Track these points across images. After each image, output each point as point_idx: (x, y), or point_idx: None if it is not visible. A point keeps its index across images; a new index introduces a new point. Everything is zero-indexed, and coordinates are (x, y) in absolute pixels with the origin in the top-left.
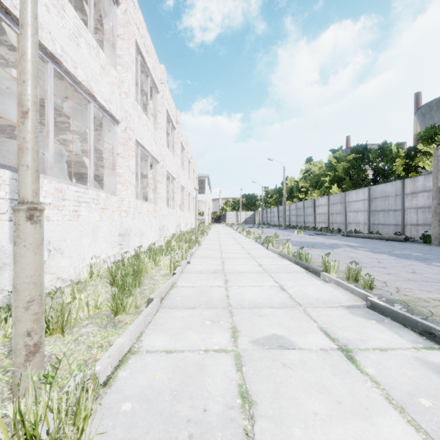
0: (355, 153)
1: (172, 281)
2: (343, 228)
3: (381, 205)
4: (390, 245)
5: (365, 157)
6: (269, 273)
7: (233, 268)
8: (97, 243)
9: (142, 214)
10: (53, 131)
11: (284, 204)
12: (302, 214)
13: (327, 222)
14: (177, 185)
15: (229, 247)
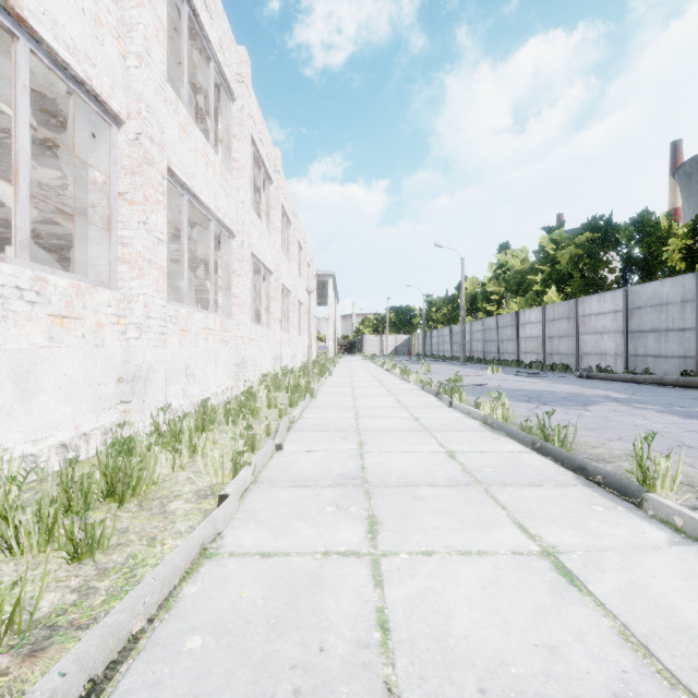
0: (590, 232)
1: (202, 538)
2: (572, 363)
3: (652, 320)
4: (690, 396)
5: (608, 239)
6: (487, 488)
7: (387, 465)
8: (36, 403)
9: (192, 334)
10: (2, 159)
11: (463, 322)
12: (495, 339)
13: (541, 352)
14: (275, 285)
15: (373, 401)
